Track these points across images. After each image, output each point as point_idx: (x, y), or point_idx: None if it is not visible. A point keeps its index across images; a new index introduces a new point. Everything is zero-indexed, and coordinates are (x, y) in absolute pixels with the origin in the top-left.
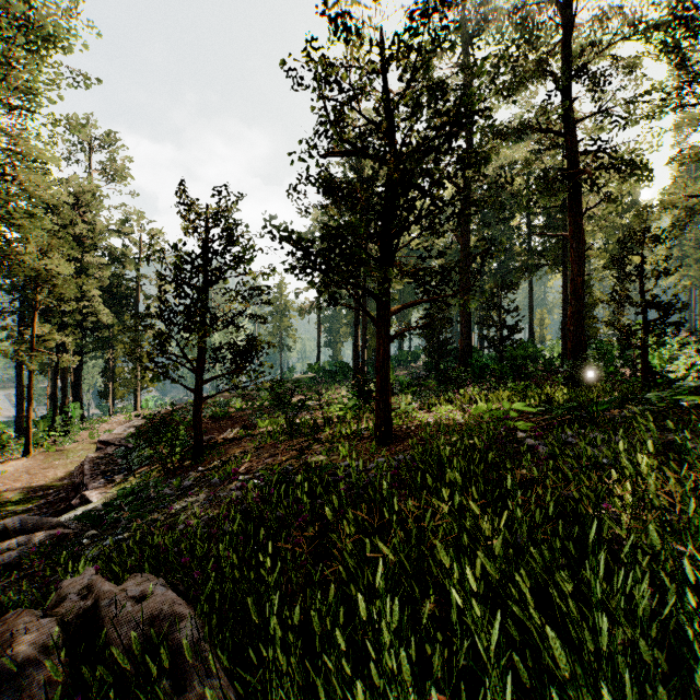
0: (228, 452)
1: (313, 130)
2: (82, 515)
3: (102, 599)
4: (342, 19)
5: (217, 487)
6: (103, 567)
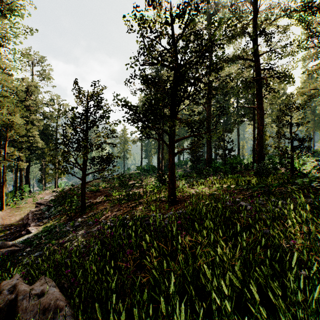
0: (97, 208)
1: (138, 54)
2: (24, 241)
3: (20, 294)
4: (152, 0)
5: (91, 226)
6: (25, 273)
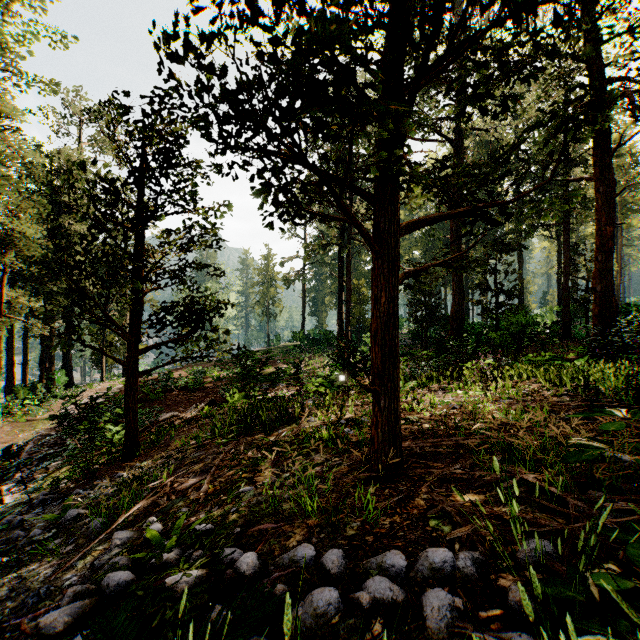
0: (169, 444)
1: None
2: None
3: None
4: None
5: (90, 541)
6: None
